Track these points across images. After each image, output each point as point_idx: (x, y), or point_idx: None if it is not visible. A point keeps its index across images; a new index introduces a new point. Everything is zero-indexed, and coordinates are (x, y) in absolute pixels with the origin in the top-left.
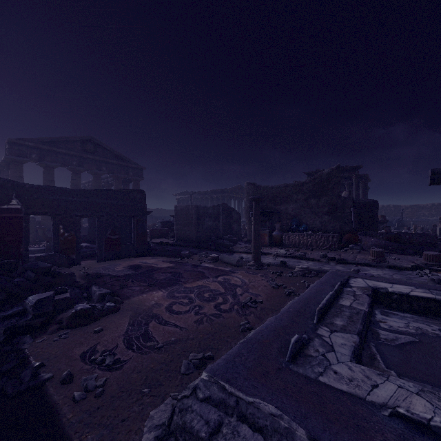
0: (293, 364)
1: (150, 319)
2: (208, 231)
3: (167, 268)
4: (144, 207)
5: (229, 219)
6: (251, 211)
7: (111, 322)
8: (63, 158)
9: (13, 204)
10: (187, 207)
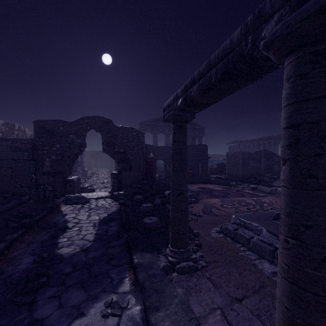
0: (273, 220)
1: (212, 207)
2: (252, 171)
3: (220, 190)
4: (206, 154)
5: (270, 161)
6: None
7: (195, 205)
8: (161, 128)
9: (151, 155)
10: (235, 153)
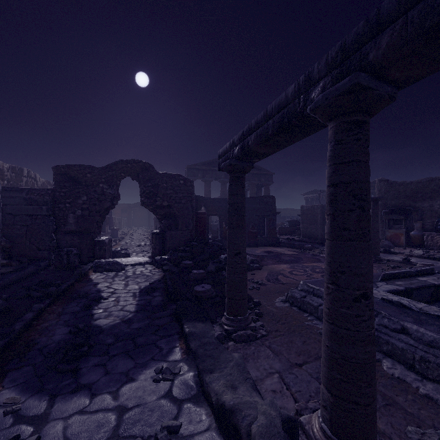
0: None
1: (279, 274)
2: None
3: (291, 254)
4: (274, 208)
5: None
6: (383, 210)
7: (258, 272)
8: (215, 174)
9: (202, 210)
10: (312, 207)
